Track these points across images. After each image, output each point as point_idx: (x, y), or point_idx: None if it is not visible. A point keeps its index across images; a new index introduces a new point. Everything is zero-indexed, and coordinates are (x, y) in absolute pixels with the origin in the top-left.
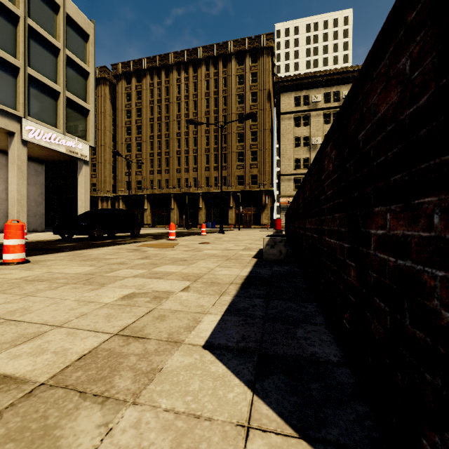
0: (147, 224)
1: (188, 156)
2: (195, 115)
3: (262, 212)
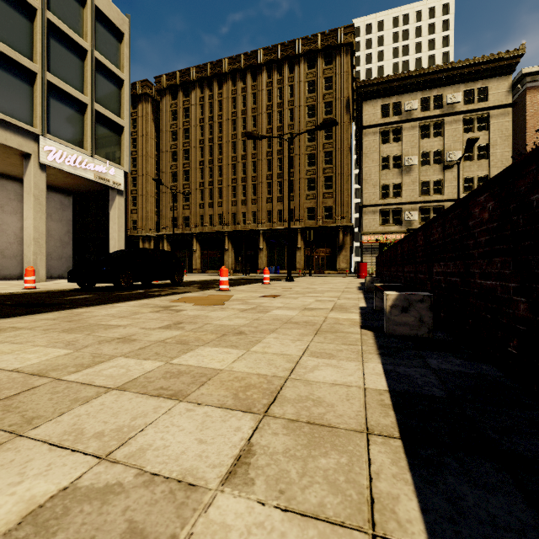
0: (196, 268)
1: (245, 184)
2: None
3: (339, 254)
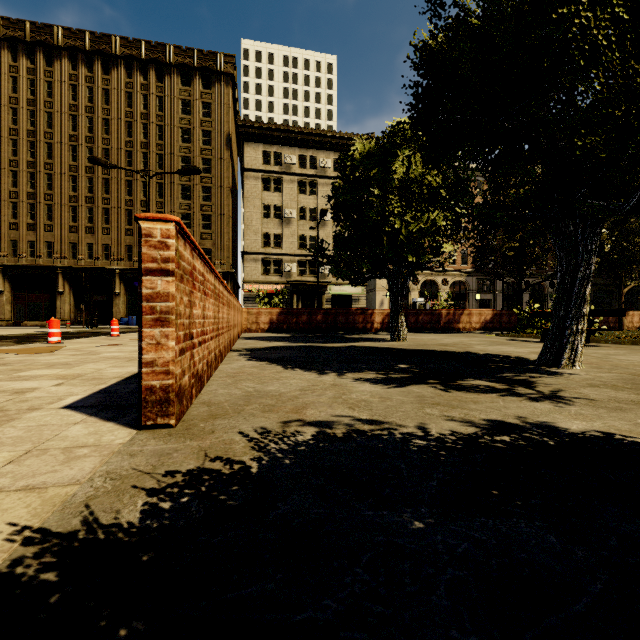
0: (4, 319)
1: (93, 207)
2: (106, 143)
3: None
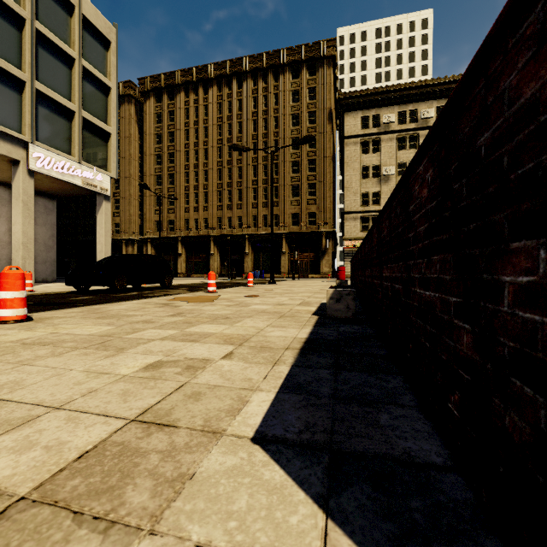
0: (182, 272)
1: (231, 189)
2: (240, 140)
3: (322, 259)
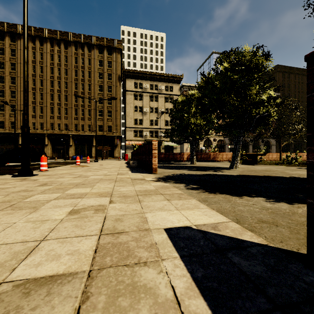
0: None
1: (60, 107)
2: (66, 79)
3: (115, 149)
